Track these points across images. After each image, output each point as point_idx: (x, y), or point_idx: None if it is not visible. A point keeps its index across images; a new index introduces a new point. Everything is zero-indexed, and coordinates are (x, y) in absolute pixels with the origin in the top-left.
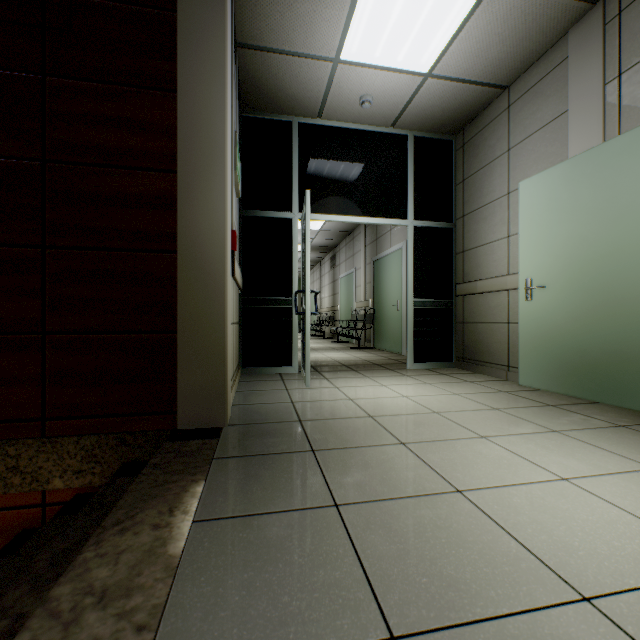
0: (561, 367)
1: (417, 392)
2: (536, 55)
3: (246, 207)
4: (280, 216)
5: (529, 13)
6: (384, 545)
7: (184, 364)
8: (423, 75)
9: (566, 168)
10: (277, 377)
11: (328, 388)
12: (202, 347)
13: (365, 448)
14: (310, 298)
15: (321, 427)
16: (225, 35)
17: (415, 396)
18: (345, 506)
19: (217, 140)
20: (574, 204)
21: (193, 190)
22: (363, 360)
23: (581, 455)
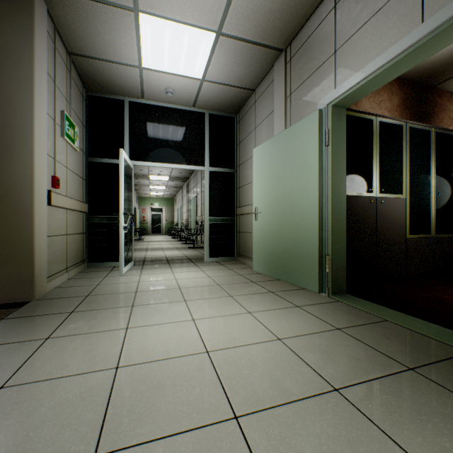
0: (267, 259)
1: (187, 276)
2: (262, 74)
3: (91, 155)
4: (116, 162)
5: (247, 53)
6: (49, 354)
7: (3, 263)
8: (200, 79)
9: (269, 144)
10: (110, 269)
11: (134, 275)
12: (16, 252)
13: (106, 309)
14: (177, 212)
15: (96, 299)
16: (33, 58)
17: (182, 279)
18: (52, 338)
19: (27, 123)
20: (271, 166)
21: (10, 154)
22: (185, 256)
23: (223, 308)
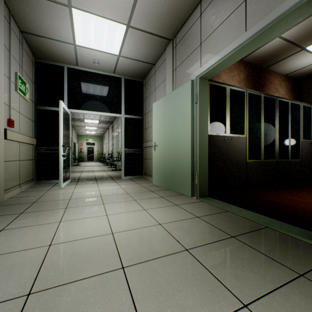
0: (161, 176)
1: (108, 188)
2: (159, 54)
3: (39, 104)
4: (57, 110)
5: (148, 40)
6: (2, 239)
7: None
8: (117, 55)
9: (162, 101)
10: (53, 184)
11: (70, 188)
12: None
13: (47, 210)
14: (105, 146)
15: (40, 204)
16: None
17: (104, 190)
18: (5, 230)
19: None
20: (164, 115)
21: None
22: (108, 175)
23: (128, 207)
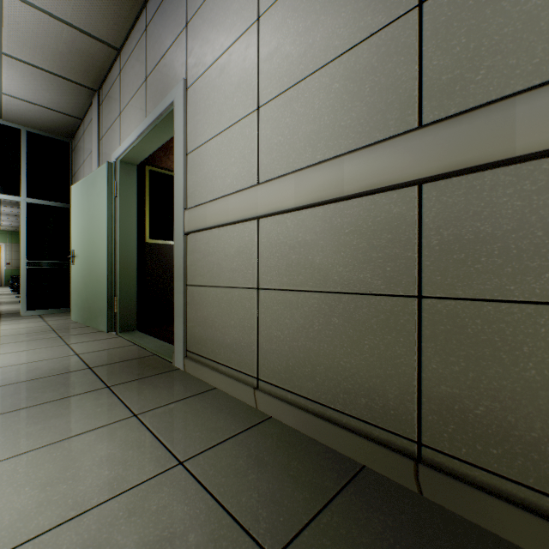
0: (81, 306)
1: None
2: (84, 106)
3: None
4: None
5: (52, 81)
6: None
7: None
8: None
9: (82, 184)
10: None
11: None
12: None
13: None
14: None
15: None
16: None
17: None
18: None
19: None
20: (83, 207)
21: None
22: None
23: None
